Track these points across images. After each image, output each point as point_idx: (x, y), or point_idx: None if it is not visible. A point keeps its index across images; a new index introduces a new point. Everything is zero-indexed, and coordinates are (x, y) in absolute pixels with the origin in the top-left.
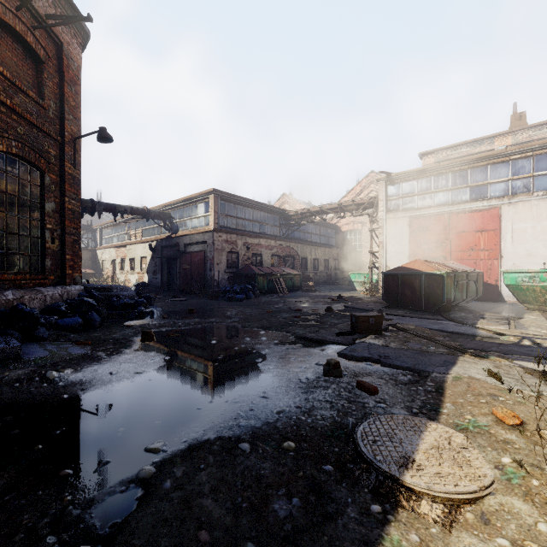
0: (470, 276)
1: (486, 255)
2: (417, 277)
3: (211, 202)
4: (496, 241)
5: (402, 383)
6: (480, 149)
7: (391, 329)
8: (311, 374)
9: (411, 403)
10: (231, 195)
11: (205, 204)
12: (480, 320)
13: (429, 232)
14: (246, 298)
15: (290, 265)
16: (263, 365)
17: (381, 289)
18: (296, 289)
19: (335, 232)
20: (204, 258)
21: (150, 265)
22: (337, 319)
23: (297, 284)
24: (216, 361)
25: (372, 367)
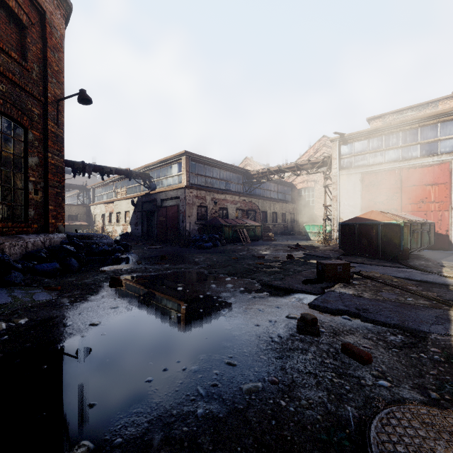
0: (424, 226)
1: (437, 207)
2: (374, 226)
3: (183, 163)
4: (446, 194)
5: (396, 346)
6: (425, 113)
7: (357, 277)
8: (283, 331)
9: (421, 380)
10: (200, 156)
11: (178, 165)
12: (444, 269)
13: (380, 187)
14: (213, 246)
15: (252, 218)
16: (229, 317)
17: (335, 238)
18: (257, 238)
19: (291, 190)
20: (177, 211)
21: (133, 218)
22: (299, 266)
23: (258, 234)
24: (179, 310)
25: (350, 322)
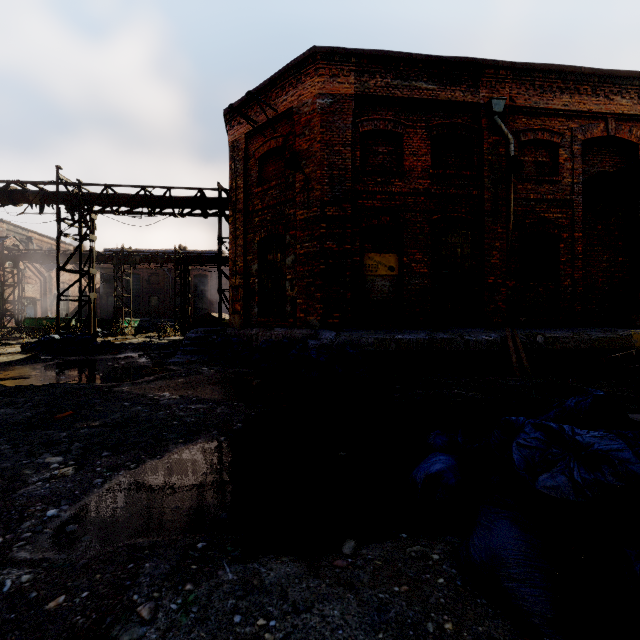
0: None
1: None
2: None
3: None
4: None
5: None
6: None
7: None
8: None
9: None
10: None
11: None
12: None
13: None
14: None
15: None
16: (33, 371)
17: None
18: None
19: None
20: None
21: None
22: None
23: None
24: (72, 369)
25: None
